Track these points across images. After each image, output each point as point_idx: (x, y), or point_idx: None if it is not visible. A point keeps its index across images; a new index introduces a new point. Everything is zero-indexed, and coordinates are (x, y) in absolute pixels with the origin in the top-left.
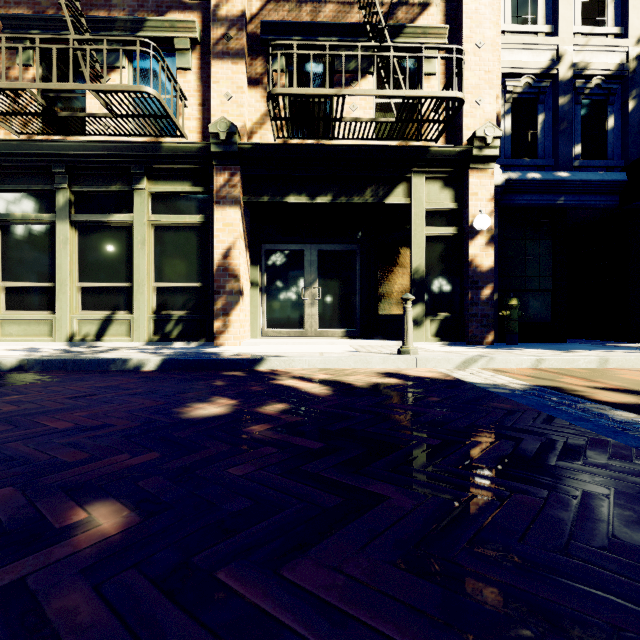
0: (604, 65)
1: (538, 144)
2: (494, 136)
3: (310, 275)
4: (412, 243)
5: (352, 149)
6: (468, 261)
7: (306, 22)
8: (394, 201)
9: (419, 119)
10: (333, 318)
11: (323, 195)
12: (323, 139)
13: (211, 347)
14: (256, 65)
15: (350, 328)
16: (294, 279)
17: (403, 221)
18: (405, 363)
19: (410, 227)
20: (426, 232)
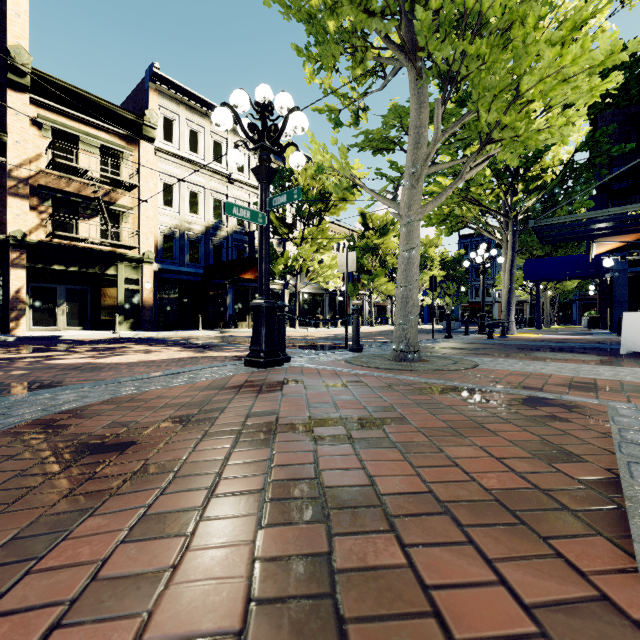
0: (197, 230)
1: (174, 254)
2: (152, 255)
3: (61, 300)
4: (118, 291)
5: (90, 251)
6: (143, 300)
7: (65, 190)
8: (110, 273)
9: (121, 246)
10: (75, 321)
11: (74, 267)
12: (73, 242)
13: (13, 335)
14: (33, 200)
15: (85, 326)
16: (51, 302)
17: (114, 280)
18: (116, 335)
19: (118, 284)
20: (125, 287)
